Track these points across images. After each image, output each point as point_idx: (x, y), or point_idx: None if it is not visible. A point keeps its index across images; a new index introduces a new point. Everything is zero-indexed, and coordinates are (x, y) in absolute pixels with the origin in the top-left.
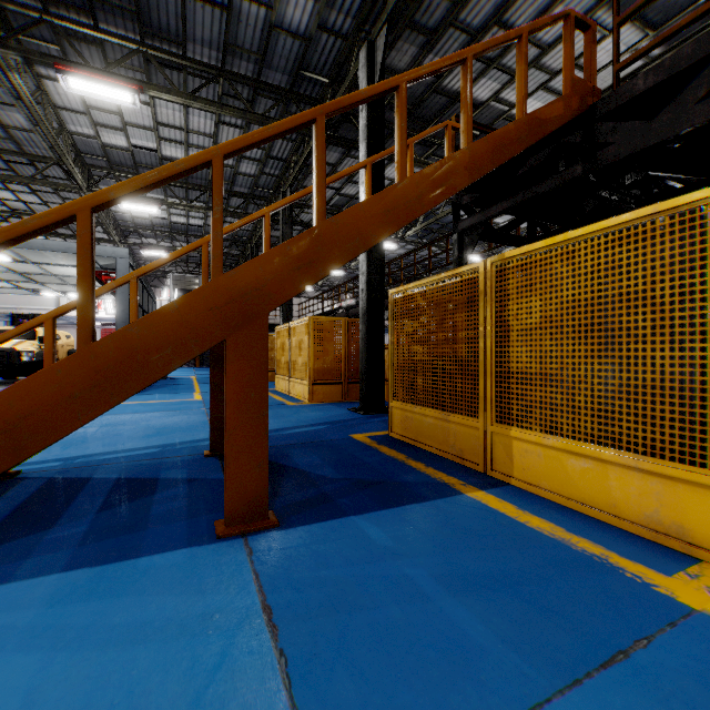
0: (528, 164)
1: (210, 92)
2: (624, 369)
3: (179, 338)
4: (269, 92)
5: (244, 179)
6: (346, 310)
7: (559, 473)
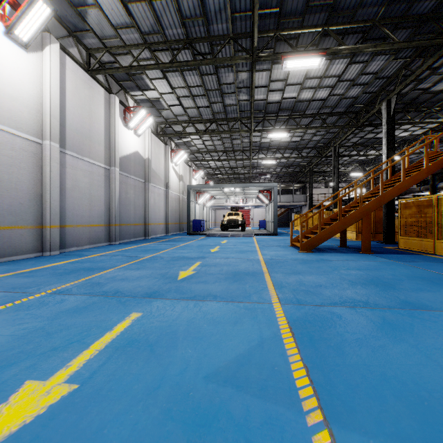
0: None
1: (309, 120)
2: None
3: (354, 218)
4: (335, 115)
5: (313, 142)
6: None
7: None
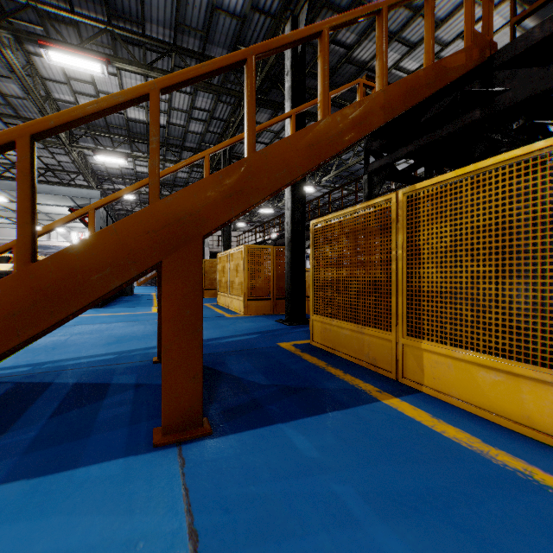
0: (430, 112)
1: (164, 65)
2: (537, 289)
3: (117, 260)
4: None
5: (193, 136)
6: (274, 240)
7: (469, 383)
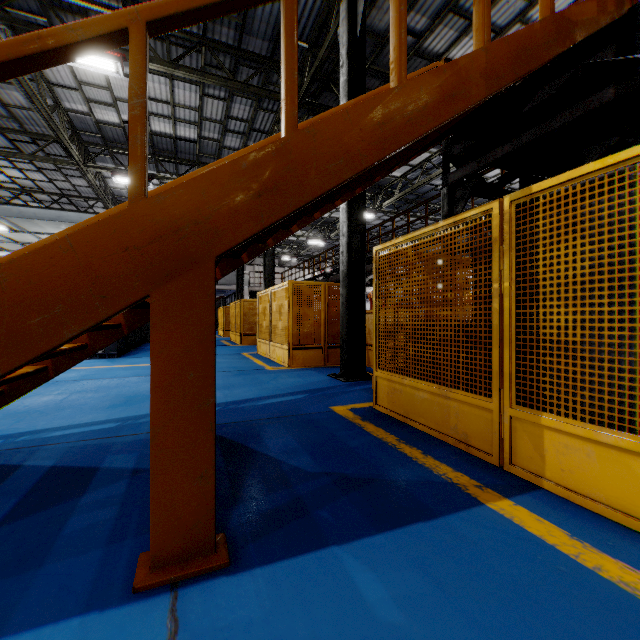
0: (537, 98)
1: (193, 63)
2: None
3: (74, 292)
4: (249, 61)
5: (229, 152)
6: (326, 277)
7: (626, 483)
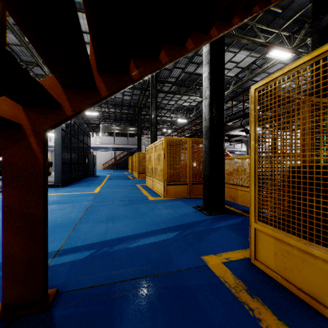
0: None
1: None
2: None
3: None
4: None
5: None
6: None
7: None
